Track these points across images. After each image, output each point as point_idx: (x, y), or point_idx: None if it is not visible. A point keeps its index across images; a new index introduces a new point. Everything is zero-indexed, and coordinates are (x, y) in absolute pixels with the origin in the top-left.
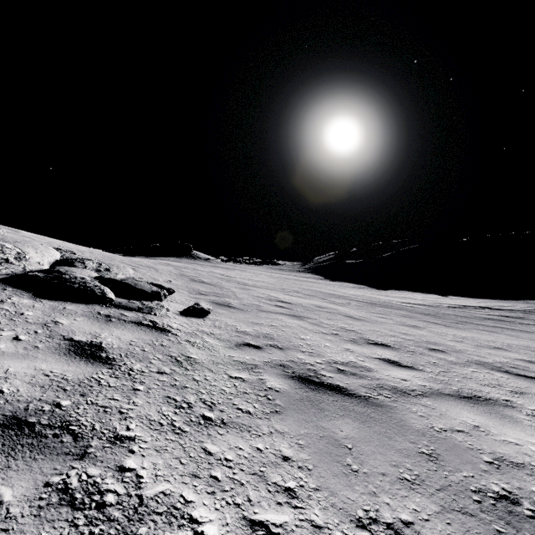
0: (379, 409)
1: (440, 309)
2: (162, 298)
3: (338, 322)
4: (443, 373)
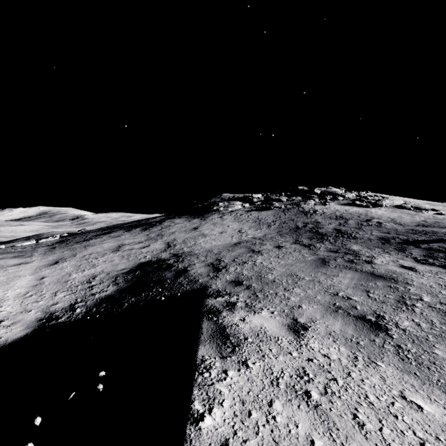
0: None
1: None
2: (427, 210)
3: None
4: None
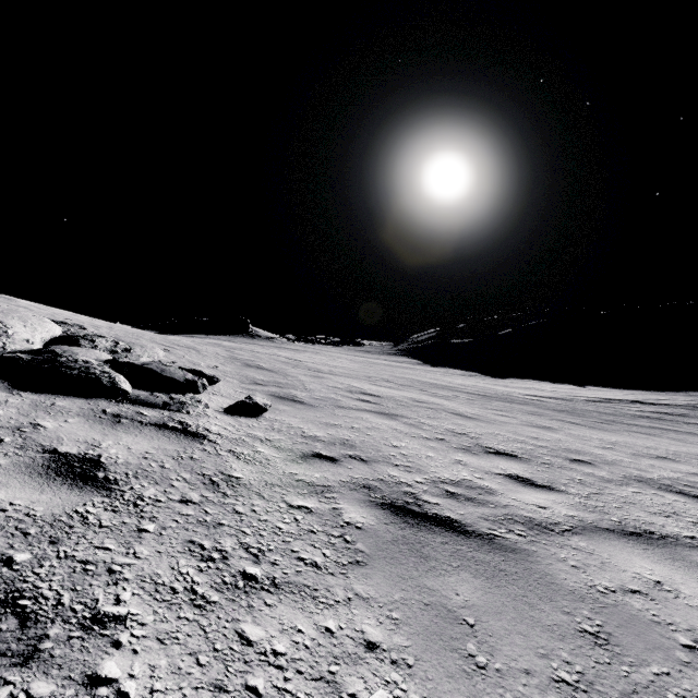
0: (512, 555)
1: (577, 404)
2: (200, 390)
3: (443, 422)
4: (594, 495)
